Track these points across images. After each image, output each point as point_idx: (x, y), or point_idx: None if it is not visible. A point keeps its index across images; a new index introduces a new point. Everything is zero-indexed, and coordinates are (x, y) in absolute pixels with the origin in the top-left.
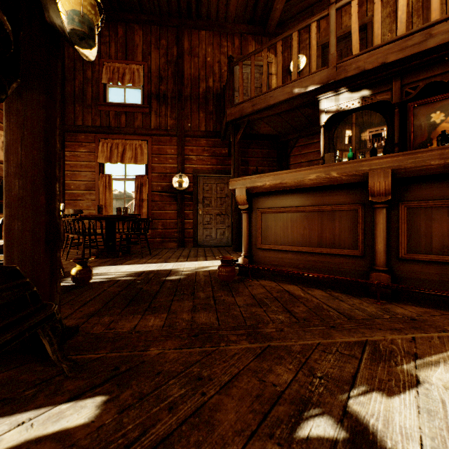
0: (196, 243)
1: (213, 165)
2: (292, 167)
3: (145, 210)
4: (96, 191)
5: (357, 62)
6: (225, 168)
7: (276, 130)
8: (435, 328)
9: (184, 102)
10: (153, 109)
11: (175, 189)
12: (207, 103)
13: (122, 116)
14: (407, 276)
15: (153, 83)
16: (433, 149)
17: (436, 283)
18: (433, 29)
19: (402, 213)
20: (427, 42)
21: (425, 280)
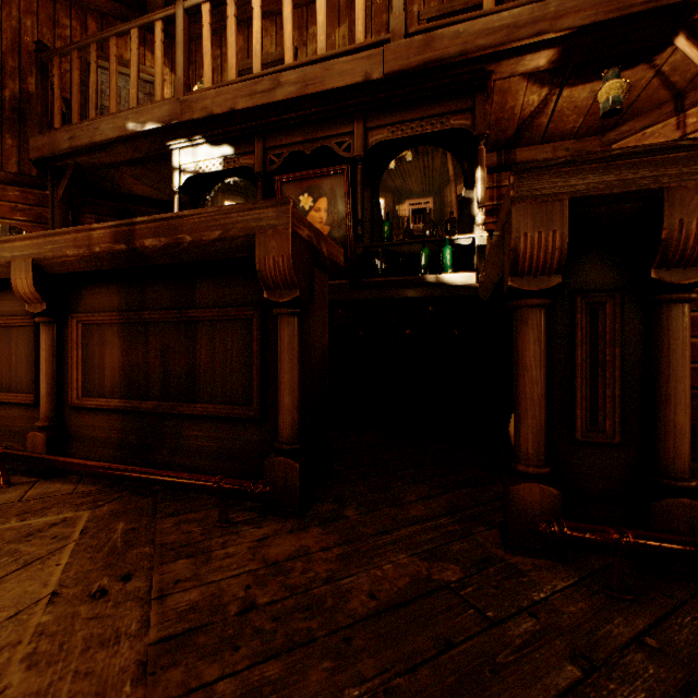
0: None
1: None
2: None
3: None
4: None
5: (204, 99)
6: None
7: (164, 192)
8: None
9: None
10: None
11: None
12: (23, 121)
13: None
14: (81, 434)
15: None
16: (70, 231)
17: (105, 443)
18: (282, 76)
19: (74, 333)
20: (276, 92)
21: (97, 438)
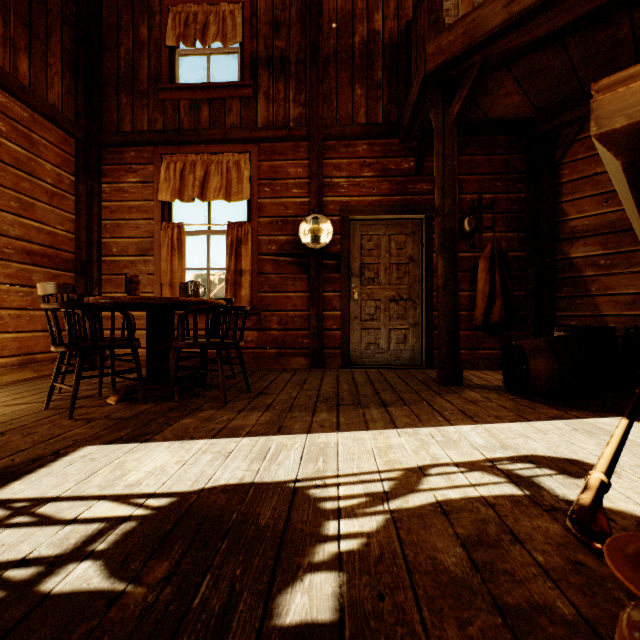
0: (348, 360)
1: (383, 196)
2: (569, 188)
3: (246, 293)
4: (155, 257)
5: None
6: (409, 199)
7: (533, 102)
8: None
9: (322, 66)
10: (262, 88)
11: (303, 249)
12: (370, 66)
13: (202, 109)
14: None
15: (262, 37)
16: None
17: None
18: None
19: None
20: None
21: None
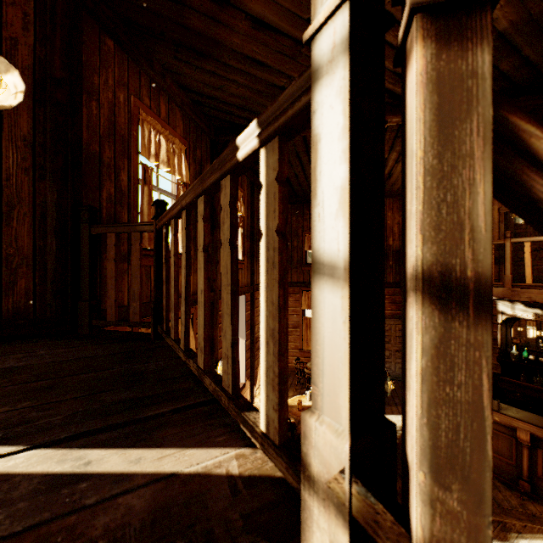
0: None
1: (393, 311)
2: None
3: None
4: (300, 329)
5: (529, 293)
6: None
7: None
8: (540, 523)
9: None
10: None
11: None
12: (387, 259)
13: None
14: (541, 488)
15: None
16: None
17: None
18: None
19: (538, 453)
20: None
21: None
